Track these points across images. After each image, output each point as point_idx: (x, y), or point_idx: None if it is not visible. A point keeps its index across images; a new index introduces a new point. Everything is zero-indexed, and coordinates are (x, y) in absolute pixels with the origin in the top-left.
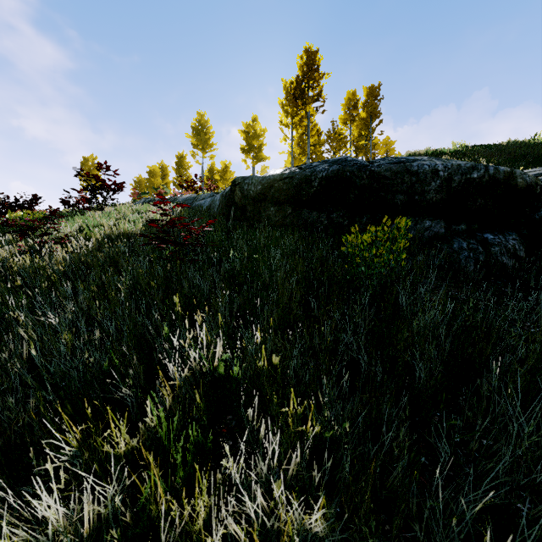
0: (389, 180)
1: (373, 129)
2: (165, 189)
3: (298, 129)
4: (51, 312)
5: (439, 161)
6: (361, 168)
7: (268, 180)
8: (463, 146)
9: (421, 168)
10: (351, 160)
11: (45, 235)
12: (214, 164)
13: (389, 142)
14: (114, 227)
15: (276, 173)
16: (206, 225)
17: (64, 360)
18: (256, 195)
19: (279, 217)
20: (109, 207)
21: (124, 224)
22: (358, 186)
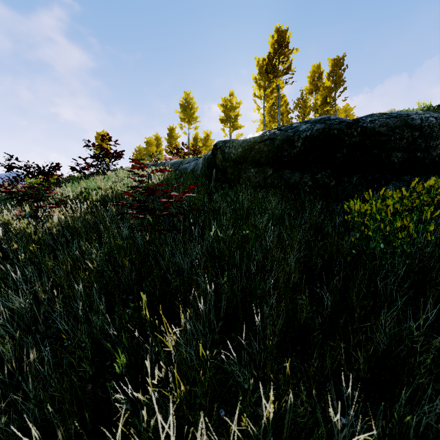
0: (384, 137)
1: (338, 95)
2: (158, 155)
3: (268, 100)
4: (2, 303)
5: (439, 114)
6: (350, 124)
7: (248, 143)
8: (429, 106)
9: (425, 121)
10: (335, 118)
11: (38, 201)
12: (198, 134)
13: (348, 108)
14: (110, 190)
15: (255, 135)
16: (187, 191)
17: (1, 379)
18: (236, 157)
19: (259, 178)
20: (109, 172)
21: (117, 187)
22: (347, 144)
